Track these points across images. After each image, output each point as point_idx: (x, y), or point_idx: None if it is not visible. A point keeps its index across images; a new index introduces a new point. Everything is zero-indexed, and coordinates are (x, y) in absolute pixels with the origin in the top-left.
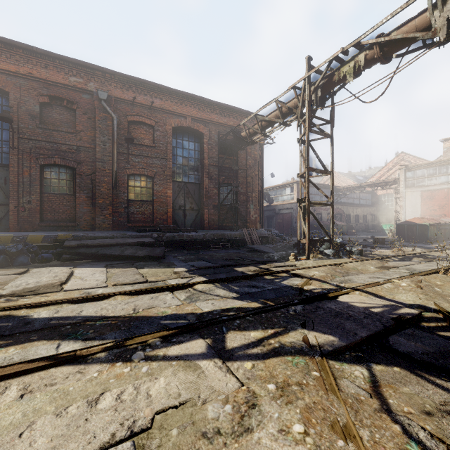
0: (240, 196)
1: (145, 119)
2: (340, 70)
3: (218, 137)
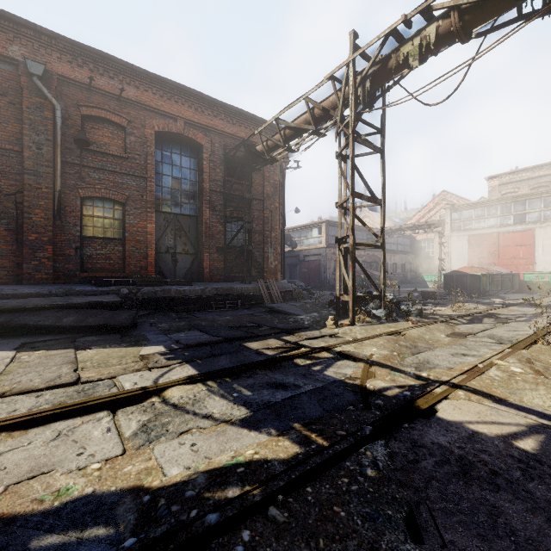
0: (255, 236)
1: (111, 114)
2: (399, 51)
3: (224, 152)
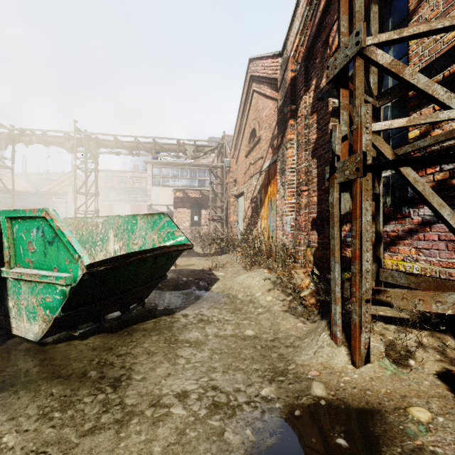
0: None
1: None
2: (20, 137)
3: None
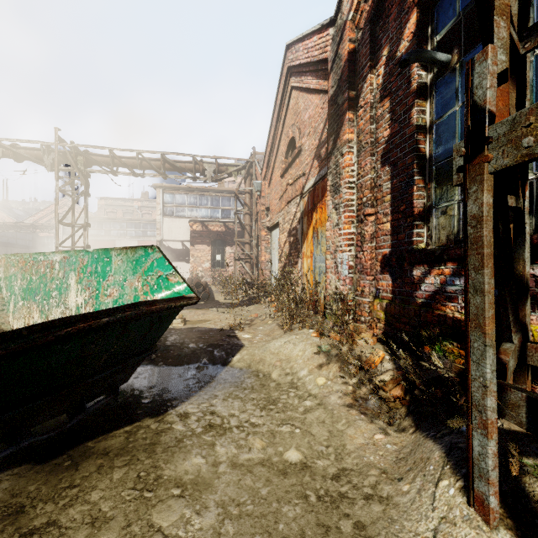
0: None
1: None
2: None
3: None
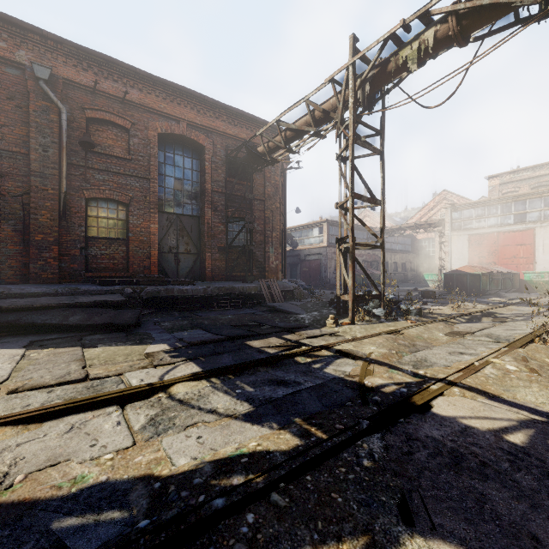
0: (256, 236)
1: (115, 117)
2: (398, 55)
3: (225, 153)
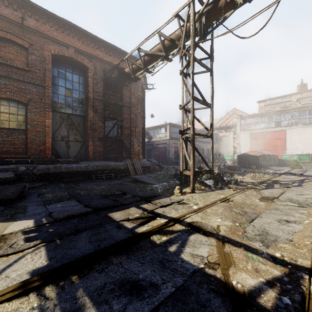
0: (125, 130)
1: (15, 37)
2: None
3: (103, 73)
